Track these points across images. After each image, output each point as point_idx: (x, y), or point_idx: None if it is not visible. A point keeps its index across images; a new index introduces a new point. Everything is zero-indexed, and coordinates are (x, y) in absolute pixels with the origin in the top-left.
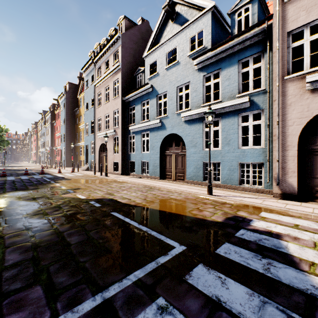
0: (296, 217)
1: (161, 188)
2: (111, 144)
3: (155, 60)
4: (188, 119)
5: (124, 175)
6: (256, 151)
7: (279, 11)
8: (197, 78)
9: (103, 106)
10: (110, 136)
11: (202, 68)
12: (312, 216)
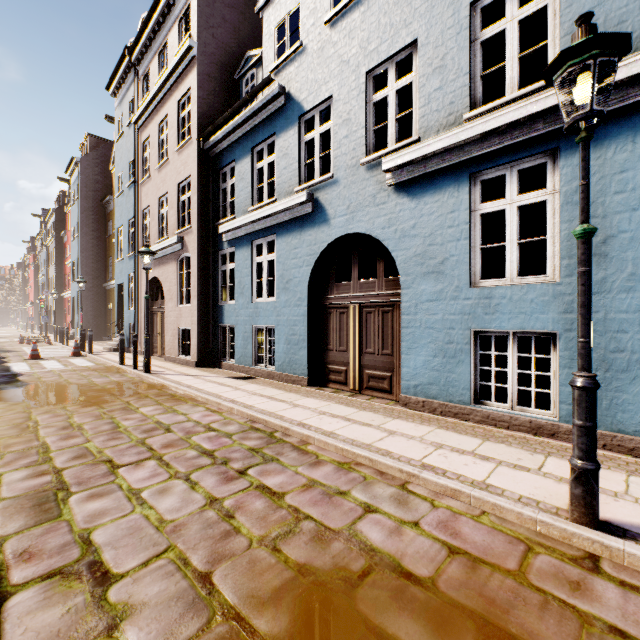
0: None
1: (311, 441)
2: (173, 278)
3: (294, 8)
4: (408, 176)
5: (206, 366)
6: None
7: None
8: (446, 19)
9: (153, 176)
10: (169, 256)
11: None
12: None
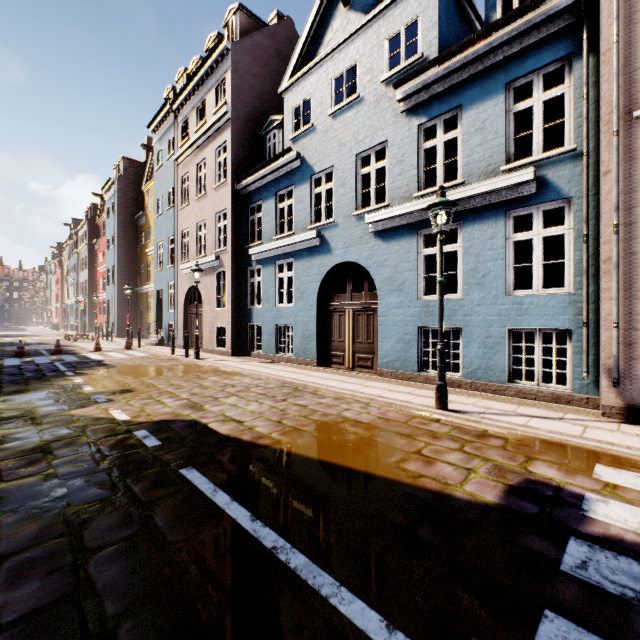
0: None
1: (320, 390)
2: (210, 287)
3: (307, 98)
4: (382, 228)
5: (238, 355)
6: (553, 301)
7: None
8: (404, 132)
9: (192, 205)
10: (207, 270)
11: (417, 107)
12: None
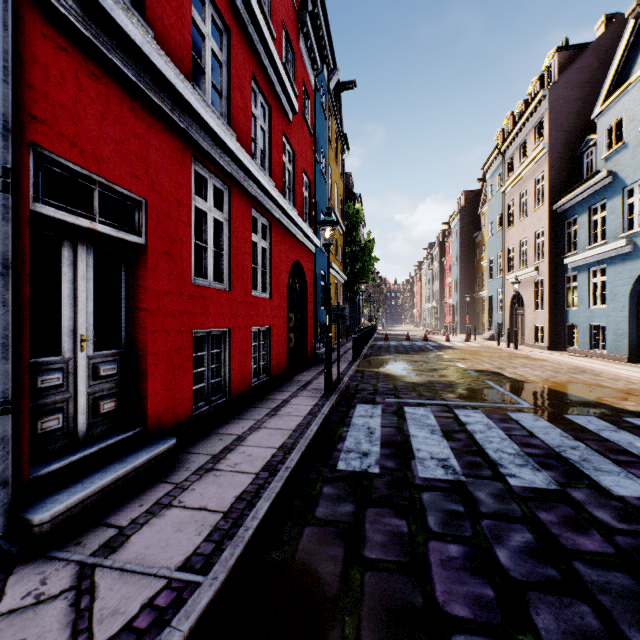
0: None
1: (602, 373)
2: (530, 293)
3: (619, 118)
4: None
5: (554, 350)
6: None
7: None
8: None
9: (516, 226)
10: (527, 279)
11: None
12: None
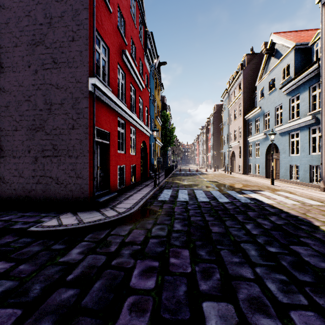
0: (295, 194)
1: (252, 181)
2: (237, 151)
3: (263, 87)
4: (280, 132)
5: (245, 174)
6: (319, 156)
7: (323, 54)
8: (286, 101)
9: (233, 123)
10: (236, 145)
11: (289, 93)
12: (303, 195)
